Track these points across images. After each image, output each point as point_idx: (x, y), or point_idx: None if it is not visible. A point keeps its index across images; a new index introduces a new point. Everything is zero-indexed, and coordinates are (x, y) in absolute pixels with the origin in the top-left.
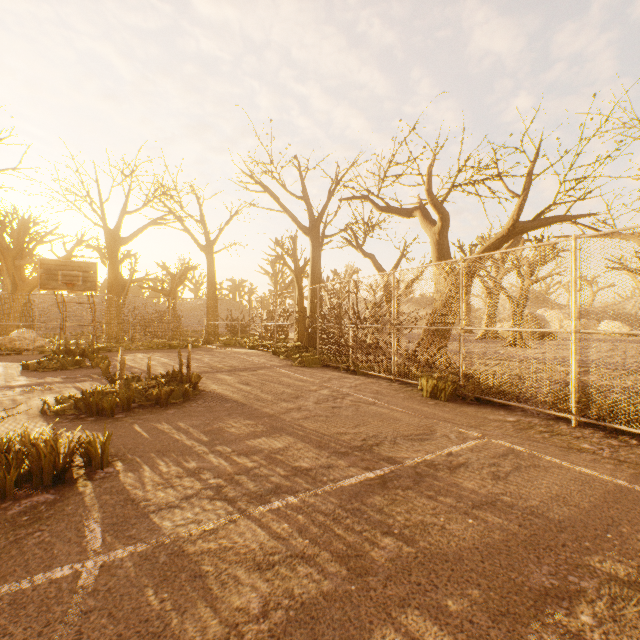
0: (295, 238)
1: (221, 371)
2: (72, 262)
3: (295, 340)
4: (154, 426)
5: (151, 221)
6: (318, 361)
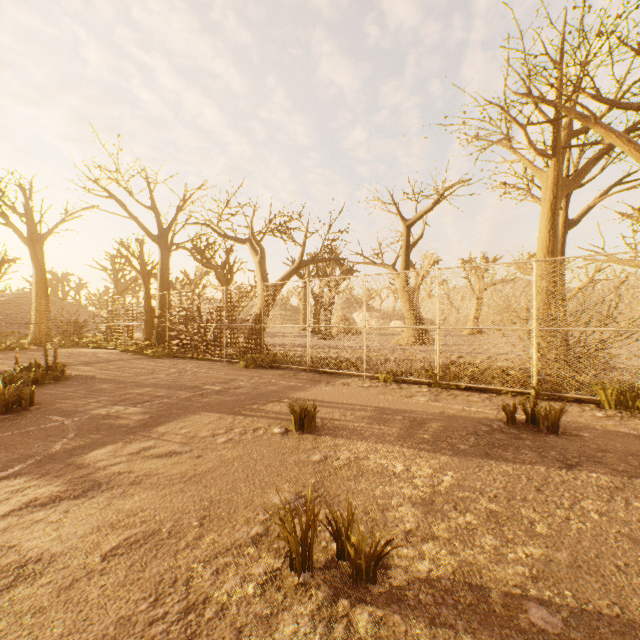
0: (143, 242)
1: (75, 364)
2: None
3: (143, 339)
4: (46, 392)
5: None
6: (168, 353)
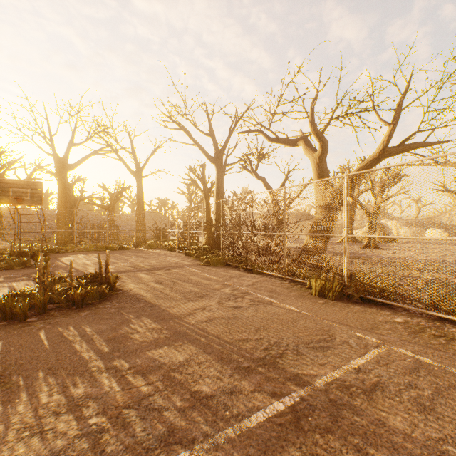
0: (204, 166)
1: (141, 270)
2: (21, 181)
3: (204, 243)
4: (60, 332)
5: (93, 152)
6: (221, 261)
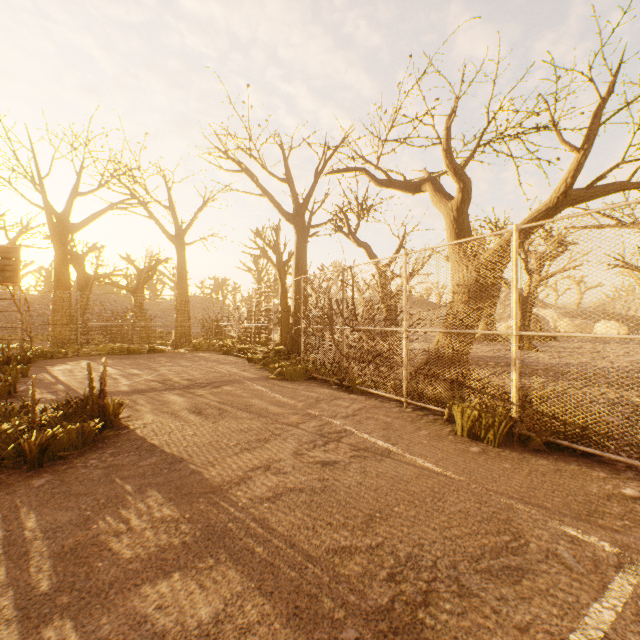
0: (278, 228)
1: (173, 388)
2: None
3: (278, 343)
4: None
5: (109, 205)
6: (302, 372)
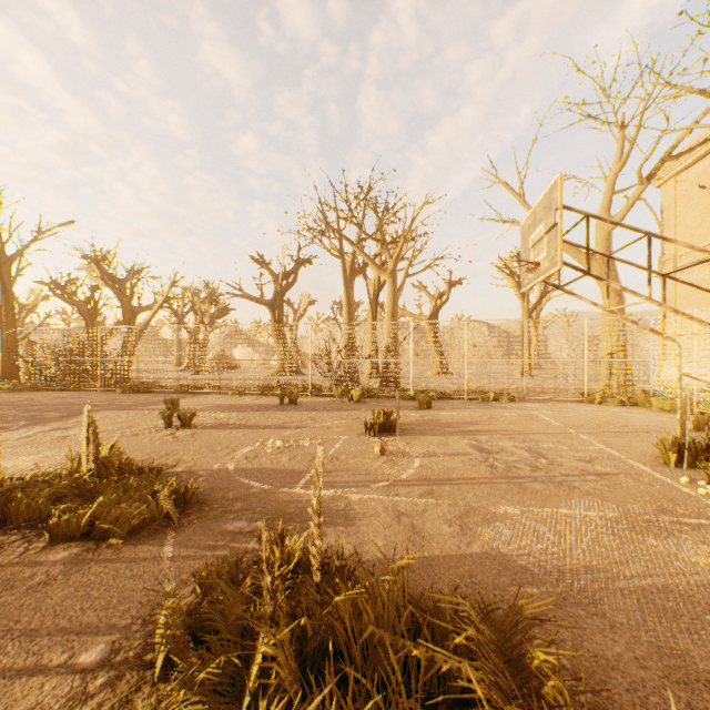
0: None
1: None
2: None
3: None
4: None
5: None
6: (30, 387)
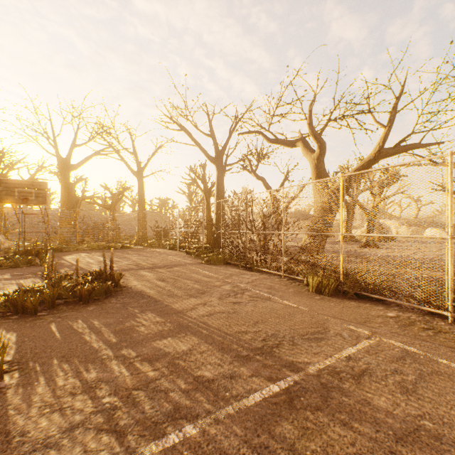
0: (204, 166)
1: (144, 268)
2: (26, 181)
3: (204, 242)
4: (70, 325)
5: (95, 152)
6: (221, 259)
